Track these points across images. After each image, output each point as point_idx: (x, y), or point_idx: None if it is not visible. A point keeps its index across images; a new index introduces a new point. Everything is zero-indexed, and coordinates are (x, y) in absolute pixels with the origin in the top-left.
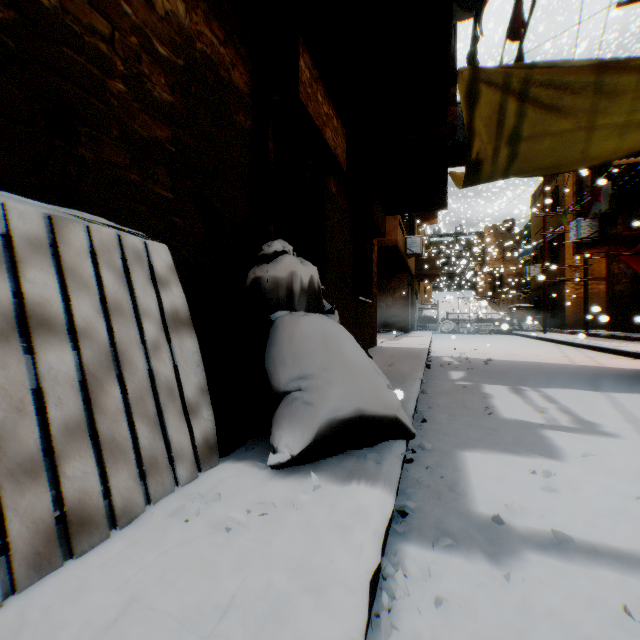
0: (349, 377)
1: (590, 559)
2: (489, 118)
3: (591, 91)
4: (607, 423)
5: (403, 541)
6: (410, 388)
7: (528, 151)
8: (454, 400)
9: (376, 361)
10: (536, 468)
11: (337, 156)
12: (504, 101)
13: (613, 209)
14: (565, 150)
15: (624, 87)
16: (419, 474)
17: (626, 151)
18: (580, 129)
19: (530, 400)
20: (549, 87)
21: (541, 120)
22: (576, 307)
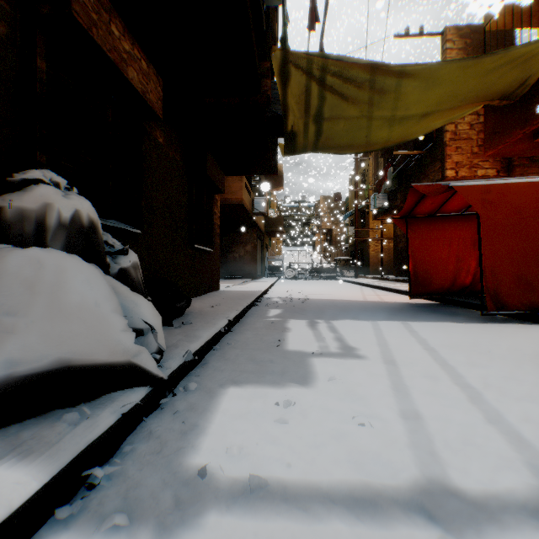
0: (53, 321)
1: (273, 507)
2: (299, 97)
3: (369, 87)
4: (364, 347)
5: (58, 532)
6: (210, 327)
7: (330, 130)
8: (256, 335)
9: (205, 303)
10: (285, 398)
11: (148, 101)
12: (309, 84)
13: (396, 188)
14: (356, 133)
15: (390, 88)
16: (160, 422)
17: (397, 141)
18: (364, 117)
19: (318, 331)
20: (340, 78)
21: (337, 105)
22: (377, 259)
